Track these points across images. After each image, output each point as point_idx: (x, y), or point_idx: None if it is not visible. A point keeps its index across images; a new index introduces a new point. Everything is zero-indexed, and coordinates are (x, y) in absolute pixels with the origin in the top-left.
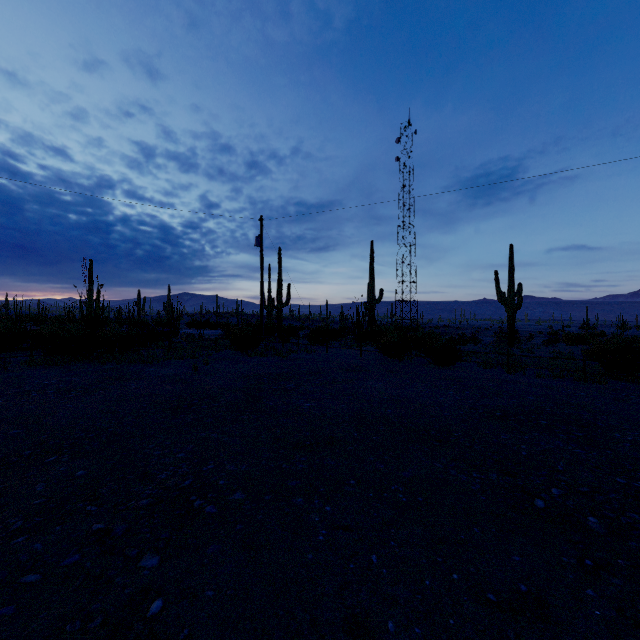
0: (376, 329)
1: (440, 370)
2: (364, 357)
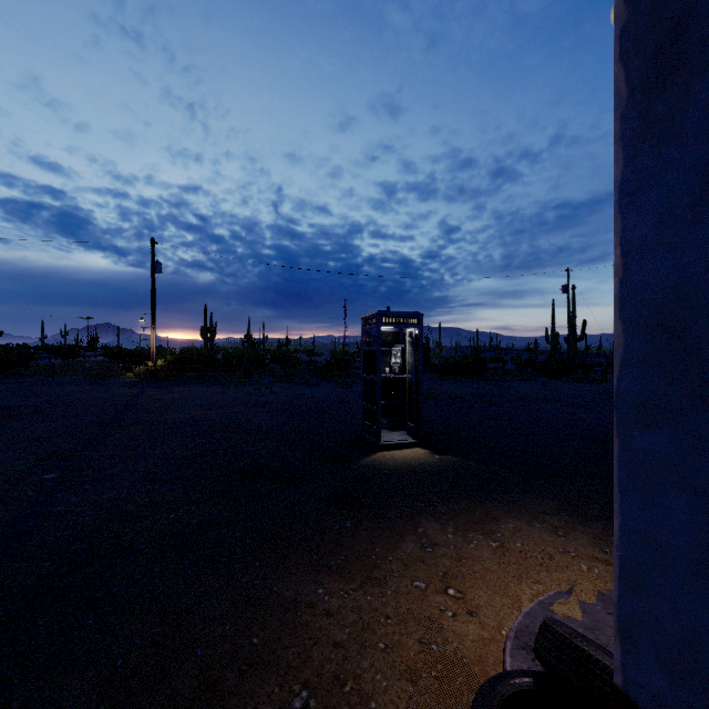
0: None
1: None
2: None
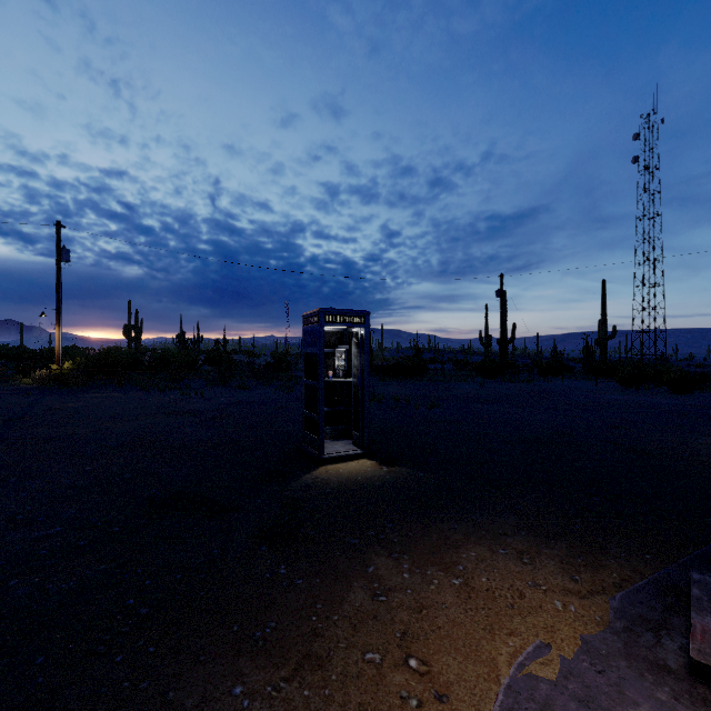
0: (609, 364)
1: (674, 395)
2: (599, 387)
